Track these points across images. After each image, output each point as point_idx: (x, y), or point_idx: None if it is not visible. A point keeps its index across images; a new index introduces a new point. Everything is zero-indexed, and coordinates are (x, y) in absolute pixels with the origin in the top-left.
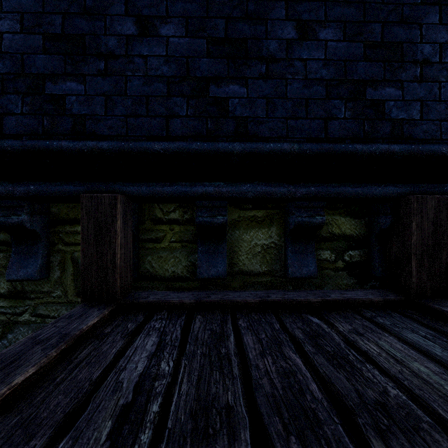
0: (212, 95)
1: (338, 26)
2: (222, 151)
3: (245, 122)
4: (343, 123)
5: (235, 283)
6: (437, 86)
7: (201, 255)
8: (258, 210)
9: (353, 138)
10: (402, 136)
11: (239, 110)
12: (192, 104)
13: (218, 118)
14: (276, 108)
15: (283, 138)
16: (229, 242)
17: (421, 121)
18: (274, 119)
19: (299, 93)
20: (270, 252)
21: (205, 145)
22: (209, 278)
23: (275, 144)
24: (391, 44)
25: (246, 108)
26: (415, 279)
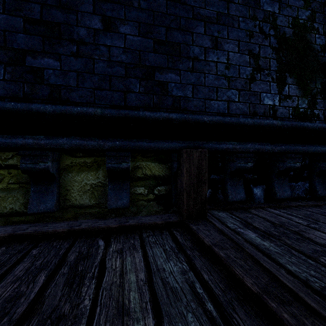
0: (28, 65)
1: (134, 25)
2: (35, 111)
3: (58, 89)
4: (138, 96)
5: (68, 214)
6: (203, 76)
7: (33, 194)
8: (88, 157)
9: (145, 107)
10: (180, 108)
11: (53, 79)
12: (9, 70)
13: (34, 84)
14: (85, 80)
15: (91, 104)
16: (63, 182)
17: (193, 98)
18: (84, 88)
19: (104, 70)
20: (98, 189)
21: (19, 105)
22: (39, 213)
23: (82, 108)
24: (172, 43)
25: (59, 78)
26: (185, 207)
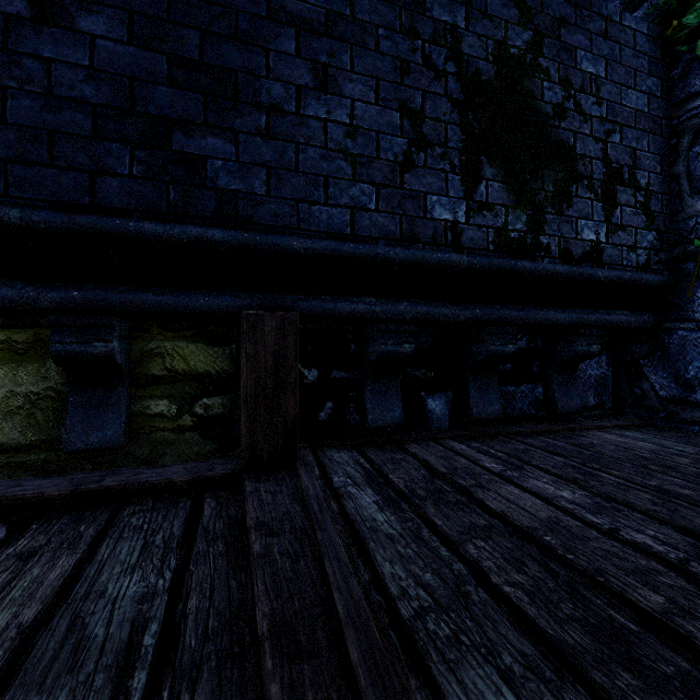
0: None
1: (118, 17)
2: None
3: None
4: (128, 184)
5: None
6: (293, 148)
7: None
8: (18, 329)
9: (147, 211)
10: (236, 217)
11: None
12: None
13: None
14: None
15: None
16: None
17: (268, 198)
18: None
19: (34, 118)
20: (45, 406)
21: None
22: None
23: None
24: (218, 69)
25: None
26: (245, 442)
